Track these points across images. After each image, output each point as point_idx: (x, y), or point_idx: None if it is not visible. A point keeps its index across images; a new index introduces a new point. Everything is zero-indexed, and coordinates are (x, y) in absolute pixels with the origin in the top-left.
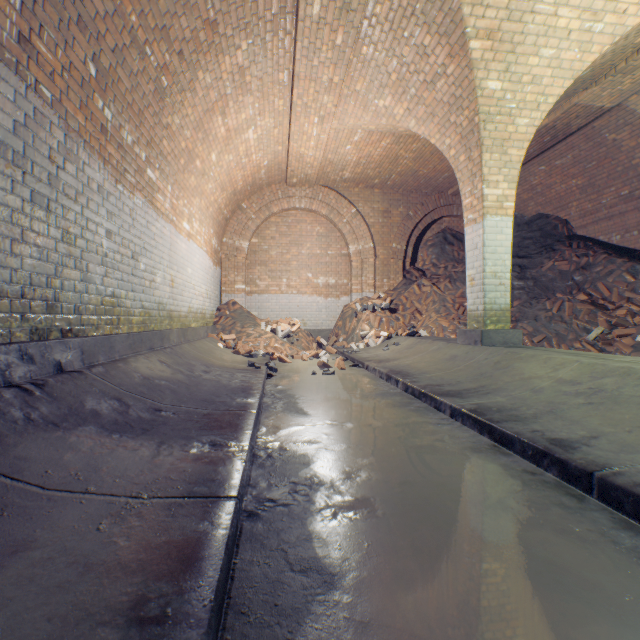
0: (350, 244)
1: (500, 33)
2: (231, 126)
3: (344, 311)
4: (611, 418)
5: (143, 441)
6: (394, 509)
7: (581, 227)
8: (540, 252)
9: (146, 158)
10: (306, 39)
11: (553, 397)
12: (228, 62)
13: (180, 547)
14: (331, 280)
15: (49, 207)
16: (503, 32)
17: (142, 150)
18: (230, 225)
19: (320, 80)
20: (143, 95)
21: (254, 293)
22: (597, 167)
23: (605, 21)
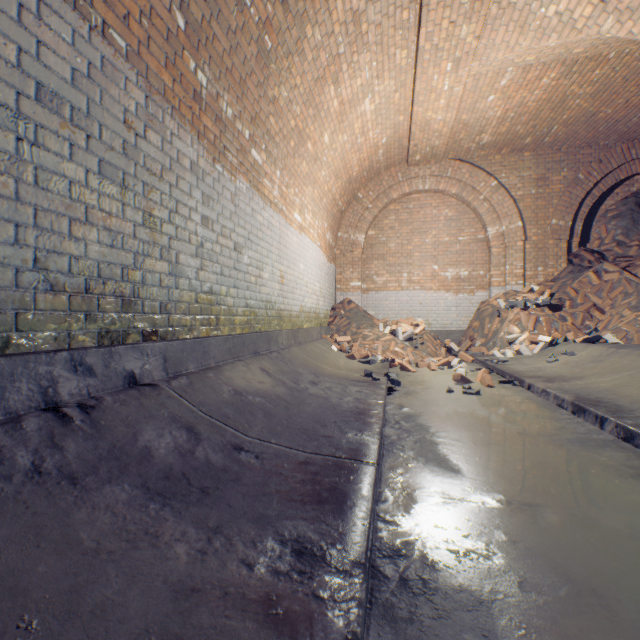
0: (488, 226)
1: None
2: (344, 97)
3: (481, 309)
4: None
5: (189, 523)
6: None
7: None
8: None
9: (250, 137)
10: None
11: None
12: (340, 8)
13: None
14: (462, 272)
15: (124, 183)
16: None
17: (245, 127)
18: (345, 218)
19: (458, 2)
20: (244, 60)
21: (370, 290)
22: None
23: None
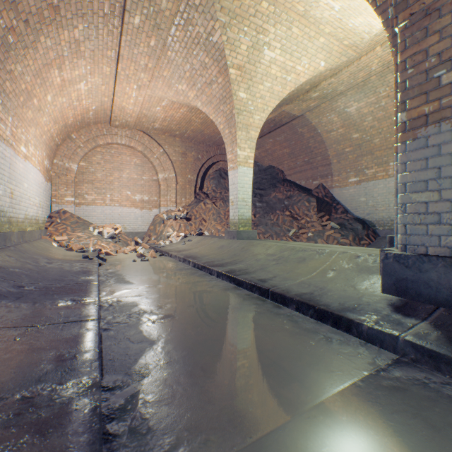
0: (159, 173)
1: (245, 69)
2: (66, 78)
3: (155, 219)
4: (283, 269)
5: (20, 303)
6: (184, 316)
7: (289, 175)
8: (270, 187)
9: None
10: (129, 36)
11: (264, 262)
12: (67, 34)
13: (73, 338)
14: (145, 197)
15: None
16: (246, 69)
17: None
18: (61, 150)
19: (139, 63)
20: None
21: (82, 204)
22: (295, 144)
23: (291, 76)
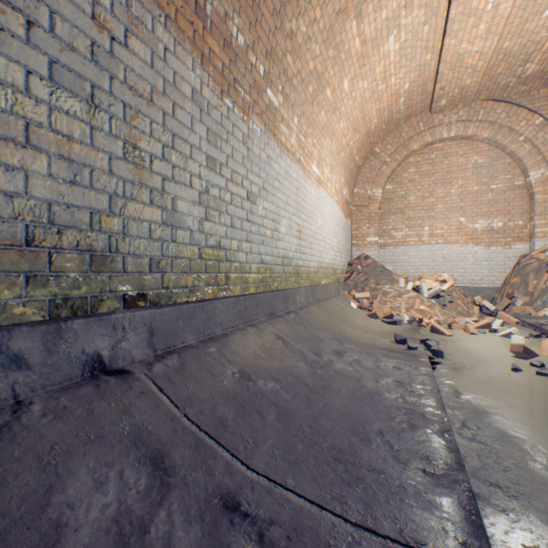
0: (530, 170)
1: None
2: (367, 35)
3: (521, 263)
4: None
5: None
6: None
7: None
8: None
9: (264, 74)
10: None
11: None
12: None
13: None
14: (495, 223)
15: (94, 99)
16: None
17: (259, 61)
18: (361, 174)
19: None
20: None
21: (387, 245)
22: None
23: None
